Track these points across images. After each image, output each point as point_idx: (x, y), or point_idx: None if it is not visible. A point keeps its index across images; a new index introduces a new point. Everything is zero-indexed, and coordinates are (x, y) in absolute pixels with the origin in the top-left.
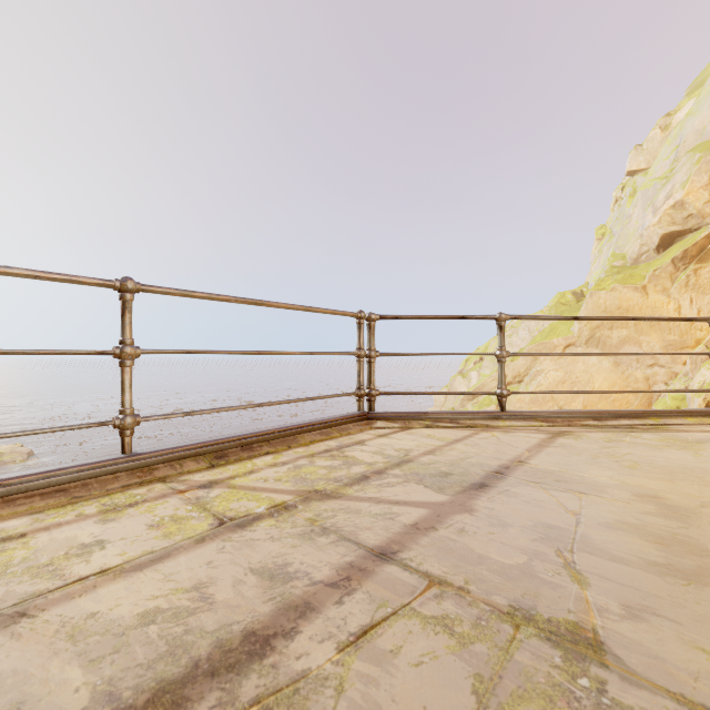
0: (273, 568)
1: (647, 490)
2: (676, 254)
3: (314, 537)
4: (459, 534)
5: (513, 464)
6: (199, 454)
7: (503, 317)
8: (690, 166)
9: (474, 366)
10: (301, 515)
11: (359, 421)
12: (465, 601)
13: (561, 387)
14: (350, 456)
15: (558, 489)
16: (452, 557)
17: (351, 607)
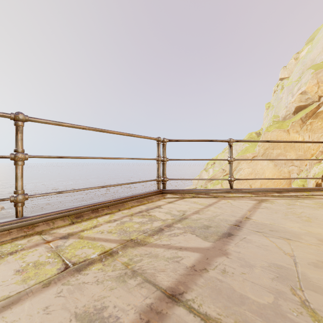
0: (92, 313)
1: None
2: (302, 115)
3: (126, 279)
4: (223, 274)
5: (243, 219)
6: (65, 215)
7: (231, 141)
8: (308, 75)
9: (211, 166)
10: (120, 259)
11: (158, 194)
12: None
13: (251, 176)
14: (152, 215)
15: (274, 237)
16: (221, 297)
17: None
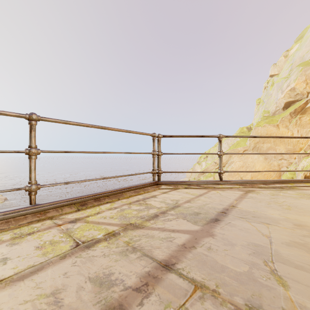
0: (102, 277)
1: (300, 222)
2: (291, 111)
3: (128, 254)
4: (208, 250)
5: (229, 207)
6: (72, 203)
7: (221, 136)
8: (297, 72)
9: (203, 160)
10: (121, 239)
11: (153, 185)
12: (218, 302)
13: (242, 169)
14: (148, 204)
15: (255, 222)
16: (206, 267)
17: (148, 308)
